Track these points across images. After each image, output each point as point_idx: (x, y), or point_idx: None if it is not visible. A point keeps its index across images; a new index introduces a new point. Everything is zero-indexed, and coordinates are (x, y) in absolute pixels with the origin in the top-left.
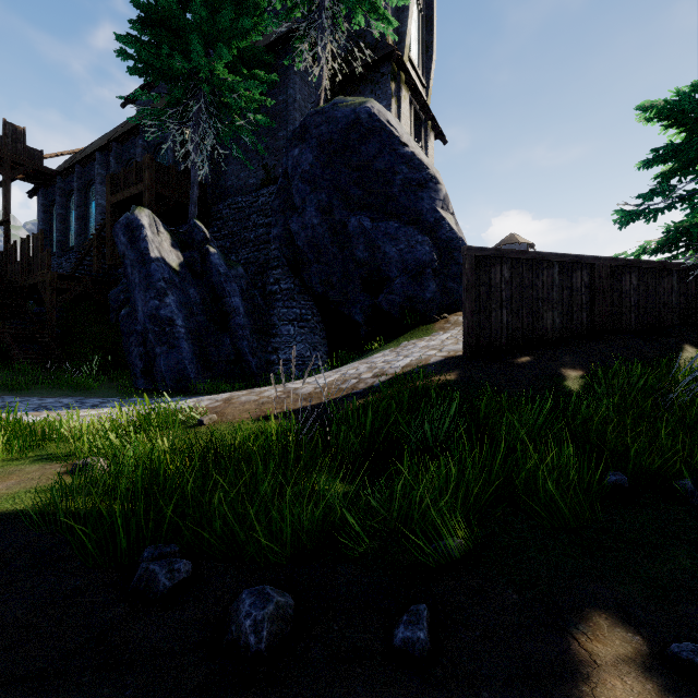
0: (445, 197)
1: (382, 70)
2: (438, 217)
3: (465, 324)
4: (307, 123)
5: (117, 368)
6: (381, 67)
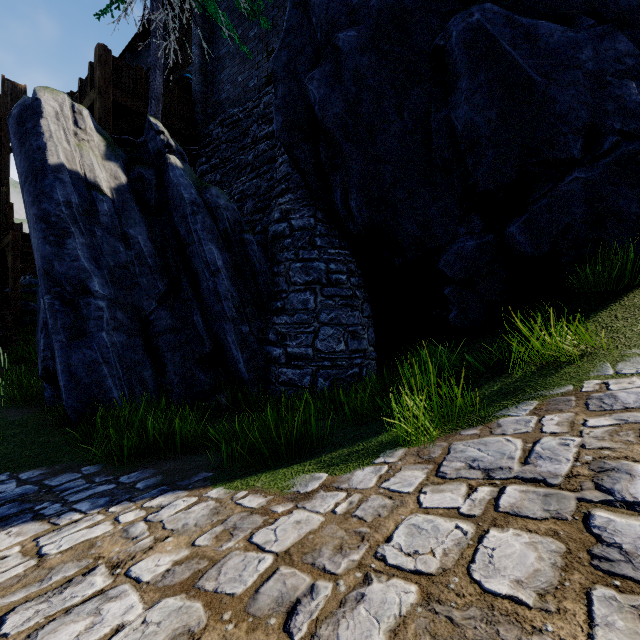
0: None
1: None
2: None
3: None
4: None
5: None
6: None
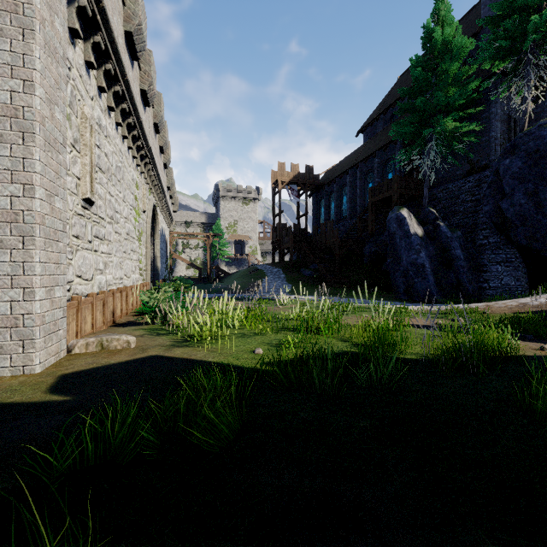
0: None
1: None
2: None
3: None
4: (515, 143)
5: (373, 287)
6: None
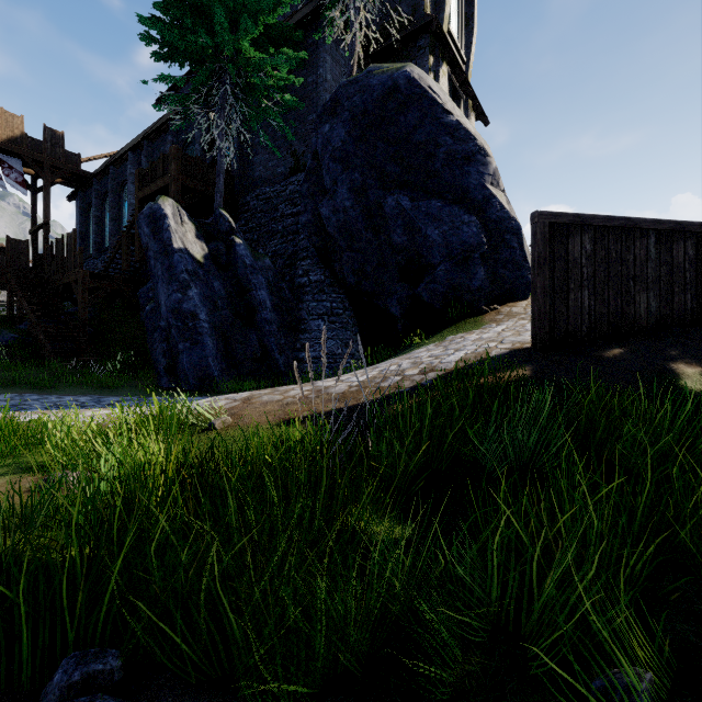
0: (495, 172)
1: (419, 43)
2: (488, 194)
3: (535, 308)
4: (338, 95)
5: (145, 366)
6: (418, 40)
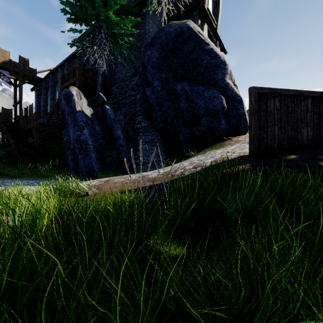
0: (230, 73)
1: (193, 14)
2: (226, 83)
3: (251, 135)
4: (154, 36)
5: (65, 167)
6: (193, 12)
